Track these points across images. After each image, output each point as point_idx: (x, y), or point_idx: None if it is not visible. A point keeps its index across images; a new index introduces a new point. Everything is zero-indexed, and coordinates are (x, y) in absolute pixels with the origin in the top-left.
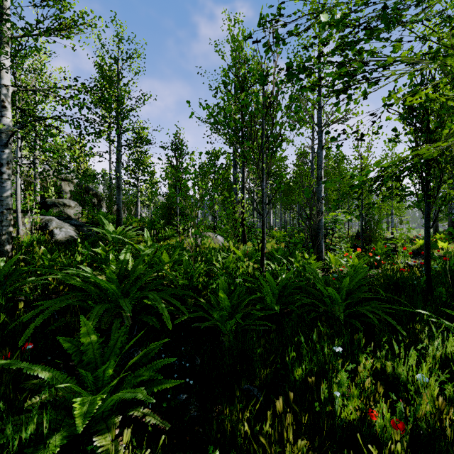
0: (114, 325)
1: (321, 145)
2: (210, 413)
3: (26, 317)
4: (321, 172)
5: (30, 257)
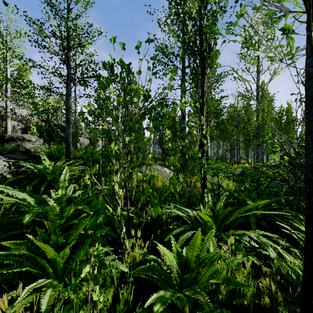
0: None
1: None
2: None
3: None
4: None
5: None
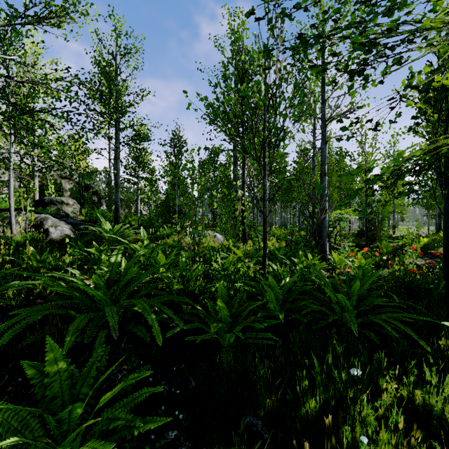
0: (97, 340)
1: (325, 139)
2: None
3: None
4: (325, 168)
5: (19, 257)
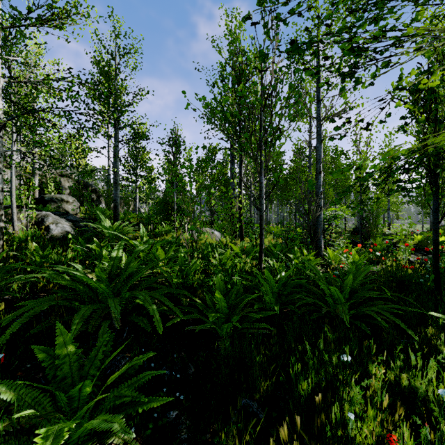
0: (101, 329)
1: (320, 138)
2: (203, 434)
3: (5, 320)
4: (320, 167)
5: (22, 253)
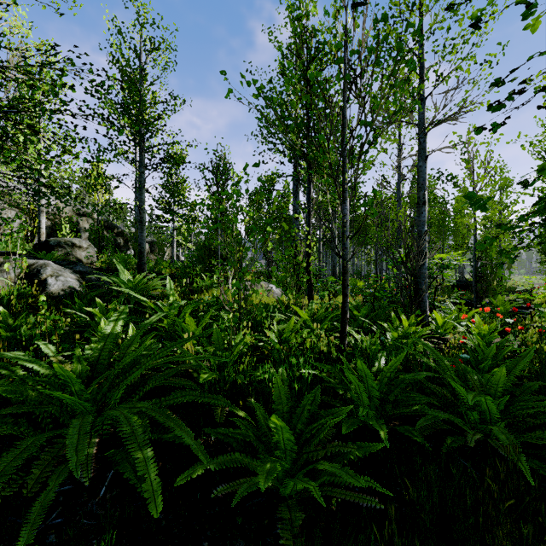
0: (40, 498)
1: (424, 154)
2: None
3: None
4: (424, 195)
5: None
